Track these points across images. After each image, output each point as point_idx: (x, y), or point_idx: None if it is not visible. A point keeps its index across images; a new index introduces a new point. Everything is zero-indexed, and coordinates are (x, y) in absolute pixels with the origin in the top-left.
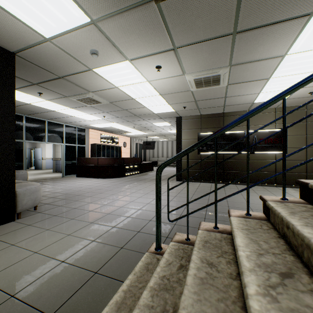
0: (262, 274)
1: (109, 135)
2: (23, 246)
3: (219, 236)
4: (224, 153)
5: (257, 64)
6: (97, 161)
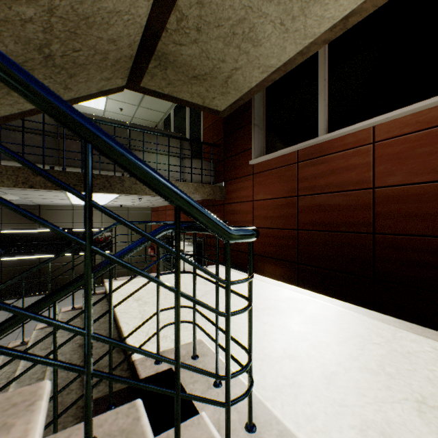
0: None
1: None
2: None
3: None
4: (42, 257)
5: (44, 196)
6: None
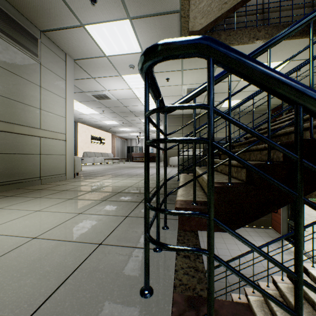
0: None
1: None
2: None
3: None
4: None
5: None
6: None
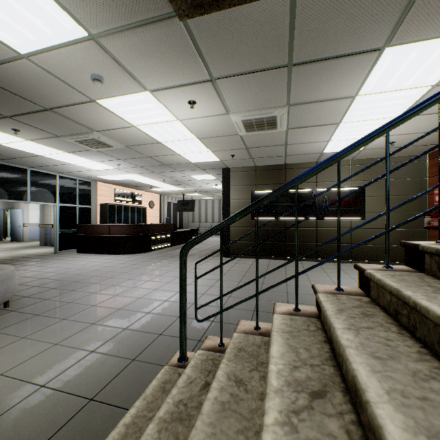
0: (289, 395)
1: (128, 191)
2: None
3: (259, 340)
4: (286, 219)
5: (322, 105)
6: (108, 230)
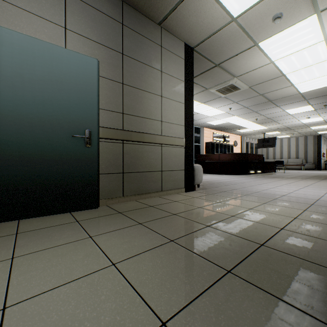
0: None
1: (220, 134)
2: (230, 204)
3: None
4: None
5: None
6: (217, 157)
